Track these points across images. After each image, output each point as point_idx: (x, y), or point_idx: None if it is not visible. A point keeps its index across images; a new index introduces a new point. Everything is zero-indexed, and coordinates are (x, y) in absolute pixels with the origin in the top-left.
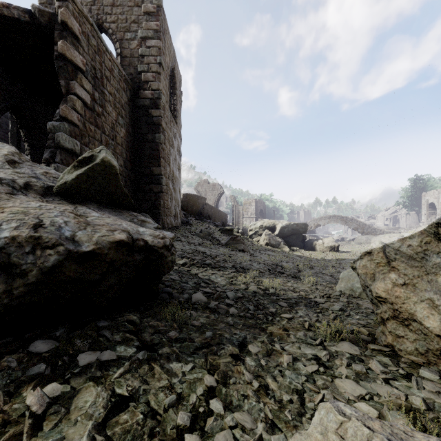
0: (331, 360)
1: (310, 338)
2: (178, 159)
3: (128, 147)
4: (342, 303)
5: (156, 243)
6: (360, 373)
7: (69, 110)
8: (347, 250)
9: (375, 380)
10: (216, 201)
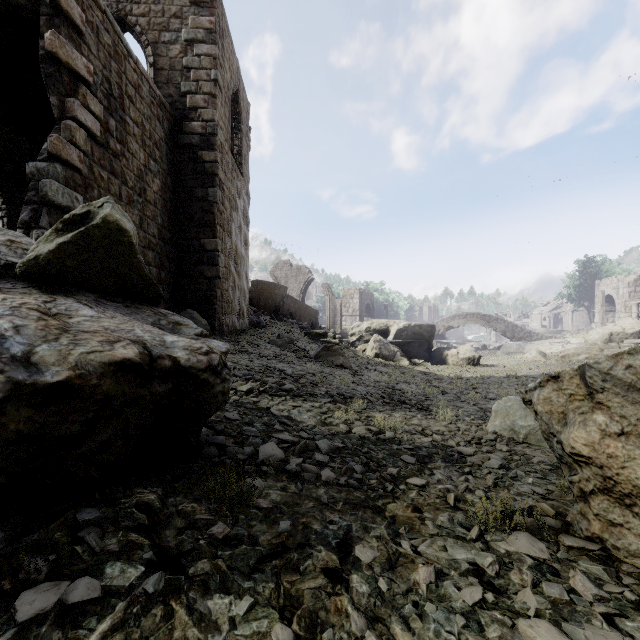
0: (503, 574)
1: (460, 526)
2: (244, 228)
3: (165, 208)
4: (501, 454)
5: (195, 362)
6: (559, 602)
7: (64, 144)
8: (492, 363)
9: (589, 617)
10: (302, 292)
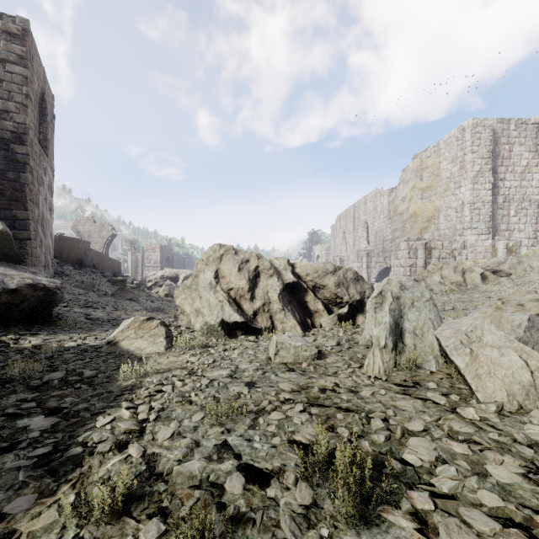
0: None
1: None
2: (49, 197)
3: None
4: None
5: (52, 286)
6: None
7: None
8: None
9: None
10: (106, 246)
